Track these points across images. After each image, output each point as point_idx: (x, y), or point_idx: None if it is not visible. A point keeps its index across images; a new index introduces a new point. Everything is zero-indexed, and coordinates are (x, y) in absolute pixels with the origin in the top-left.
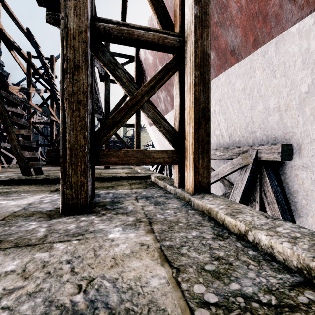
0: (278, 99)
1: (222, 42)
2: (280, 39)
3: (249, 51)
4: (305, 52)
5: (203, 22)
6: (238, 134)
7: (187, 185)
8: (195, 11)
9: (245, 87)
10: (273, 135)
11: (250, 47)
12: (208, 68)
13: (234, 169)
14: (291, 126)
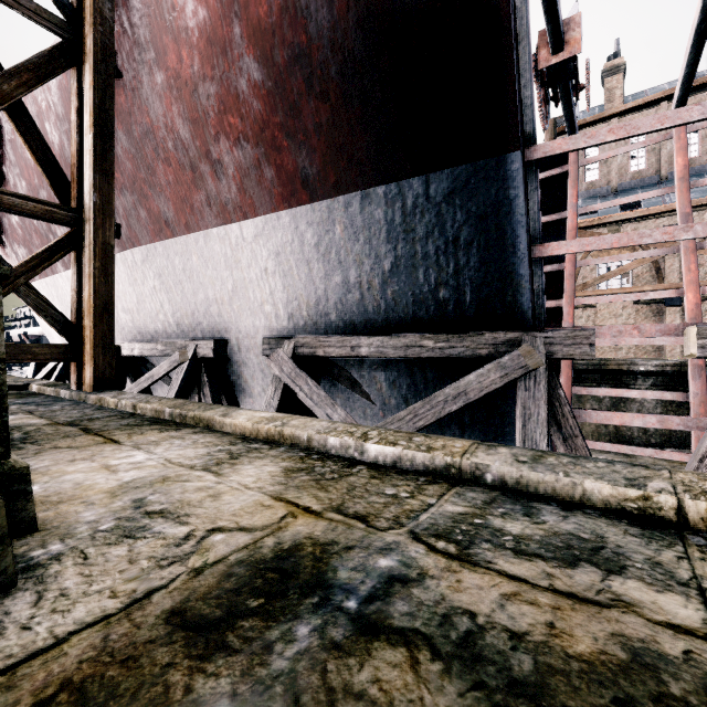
0: (215, 291)
1: (155, 206)
2: (207, 234)
3: (184, 232)
4: (225, 255)
5: (106, 212)
6: (187, 323)
7: (86, 384)
8: (94, 199)
9: (185, 268)
10: (218, 328)
11: (184, 227)
12: (113, 259)
13: (171, 367)
14: (228, 321)
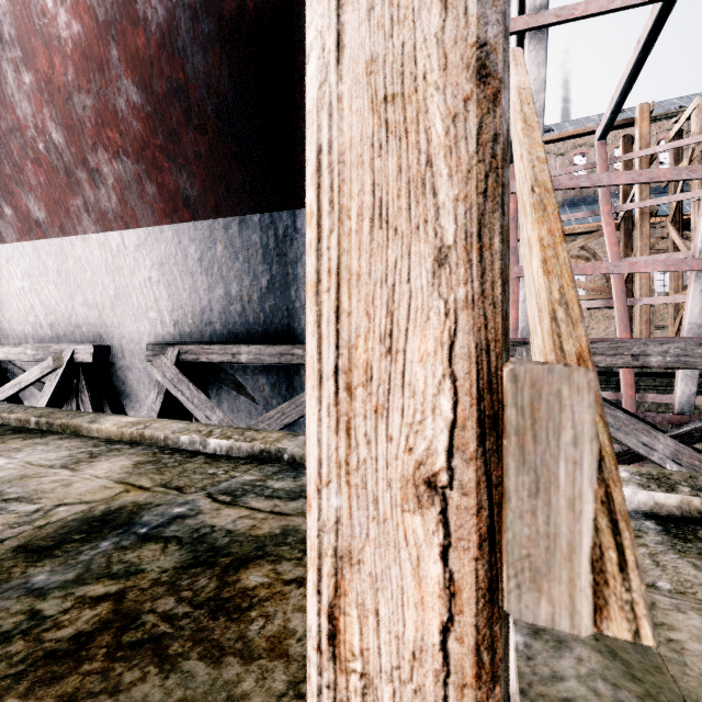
0: (95, 295)
1: (23, 204)
2: (85, 239)
3: (58, 234)
4: (106, 261)
5: None
6: (63, 326)
7: None
8: None
9: (60, 270)
10: (99, 332)
11: (58, 230)
12: None
13: (43, 373)
14: (111, 326)
